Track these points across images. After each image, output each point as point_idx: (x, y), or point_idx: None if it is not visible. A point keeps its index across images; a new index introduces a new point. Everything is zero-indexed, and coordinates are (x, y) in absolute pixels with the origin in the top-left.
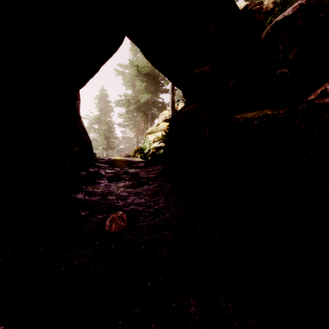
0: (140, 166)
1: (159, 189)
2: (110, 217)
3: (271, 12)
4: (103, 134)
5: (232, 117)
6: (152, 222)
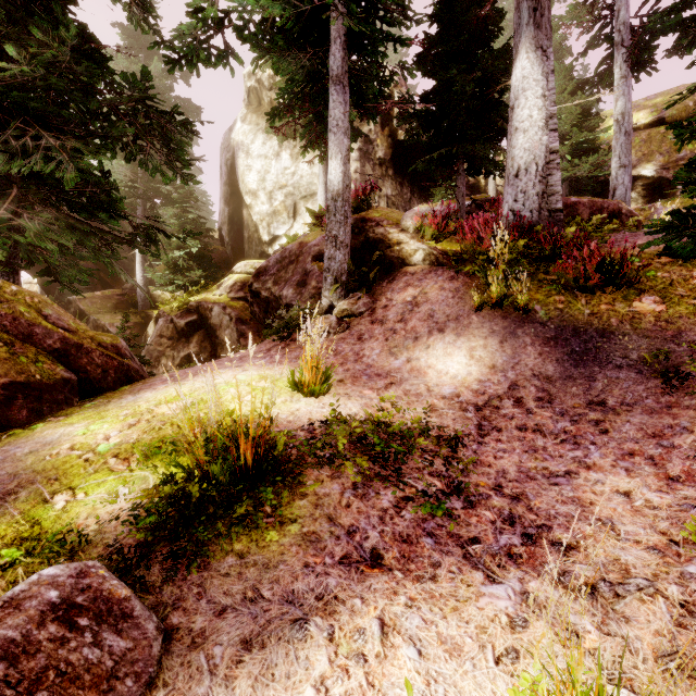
0: None
1: None
2: None
3: None
4: None
5: None
6: None
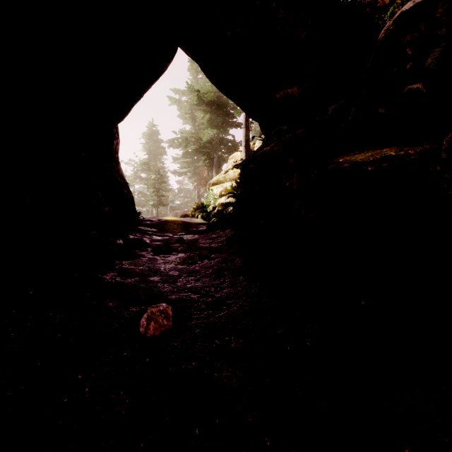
0: (200, 231)
1: (225, 266)
2: (148, 313)
3: (390, 5)
4: (152, 185)
5: (332, 161)
6: (211, 320)
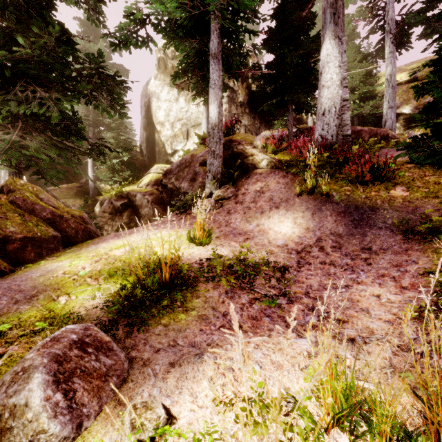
0: None
1: None
2: None
3: None
4: None
5: None
6: None
